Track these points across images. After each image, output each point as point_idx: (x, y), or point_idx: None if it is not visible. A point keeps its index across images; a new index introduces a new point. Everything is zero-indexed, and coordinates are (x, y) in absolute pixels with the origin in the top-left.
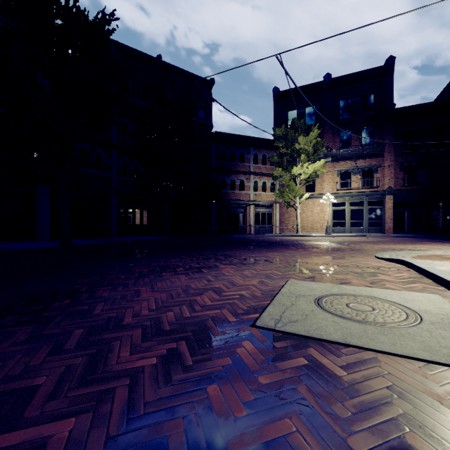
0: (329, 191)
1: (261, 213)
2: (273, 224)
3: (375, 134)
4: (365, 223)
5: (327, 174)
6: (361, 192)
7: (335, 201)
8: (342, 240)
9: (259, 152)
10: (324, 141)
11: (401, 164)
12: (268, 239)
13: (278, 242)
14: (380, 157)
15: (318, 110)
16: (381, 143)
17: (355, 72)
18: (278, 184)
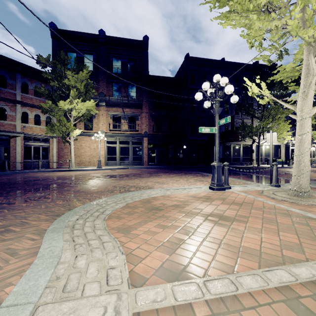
0: (103, 130)
1: (34, 147)
2: (50, 159)
3: (137, 91)
4: (131, 158)
5: (102, 115)
6: (128, 133)
7: (106, 139)
8: (99, 175)
9: (29, 82)
10: (100, 87)
11: (153, 116)
12: (14, 178)
13: (1, 185)
14: (140, 109)
15: (95, 59)
16: (141, 99)
17: (123, 38)
18: (55, 119)
